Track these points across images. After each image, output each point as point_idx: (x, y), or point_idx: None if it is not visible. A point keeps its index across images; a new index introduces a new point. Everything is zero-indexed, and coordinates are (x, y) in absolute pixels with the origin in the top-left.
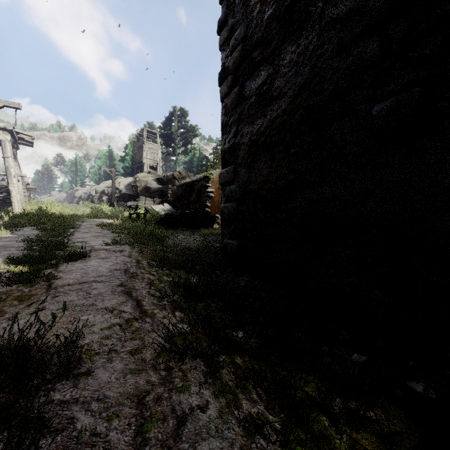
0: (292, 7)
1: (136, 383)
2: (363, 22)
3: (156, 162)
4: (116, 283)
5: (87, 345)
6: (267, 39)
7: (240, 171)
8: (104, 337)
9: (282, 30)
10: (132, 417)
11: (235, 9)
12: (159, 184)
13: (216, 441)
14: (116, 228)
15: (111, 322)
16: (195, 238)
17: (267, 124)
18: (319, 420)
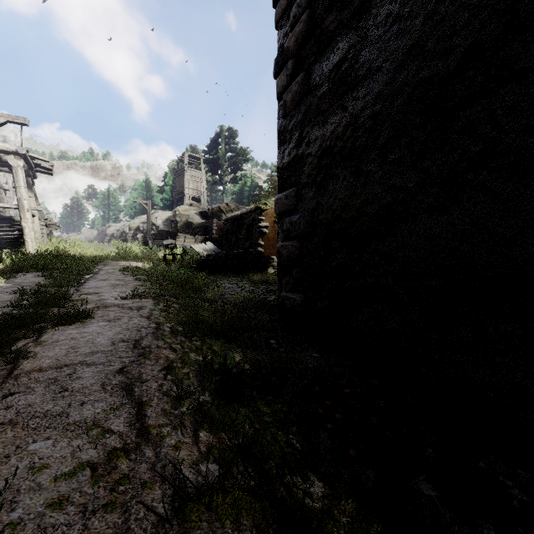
0: None
1: None
2: None
3: (200, 193)
4: (114, 366)
5: (9, 529)
6: None
7: (306, 194)
8: (51, 502)
9: None
10: None
11: None
12: (202, 219)
13: None
14: (142, 274)
15: (78, 459)
16: (243, 287)
17: (348, 121)
18: None
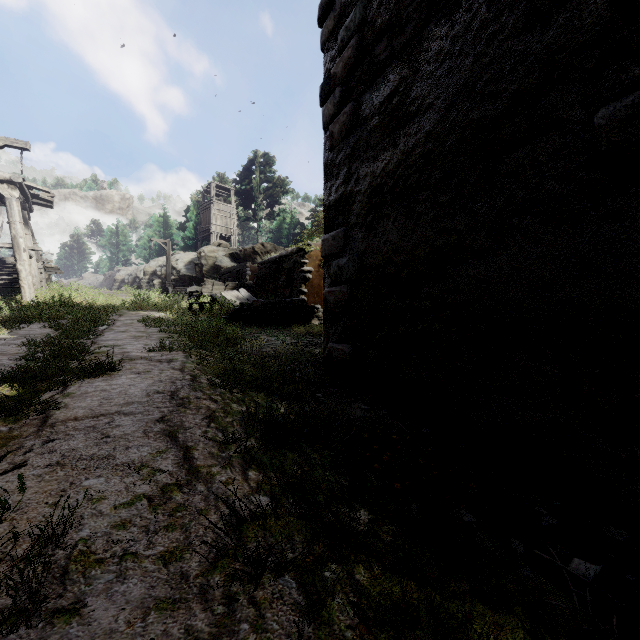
0: None
1: (163, 637)
2: None
3: (229, 231)
4: (153, 415)
5: (83, 543)
6: (399, 22)
7: (355, 235)
8: (117, 524)
9: (424, 4)
10: None
11: None
12: (233, 262)
13: None
14: (167, 325)
15: (134, 492)
16: (284, 339)
17: (399, 159)
18: None
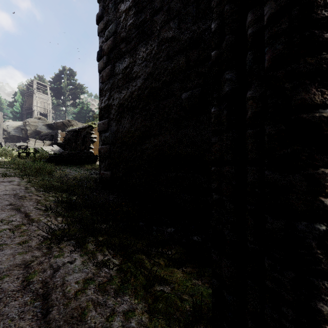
0: (143, 23)
1: (23, 258)
2: (178, 46)
3: (46, 110)
4: (5, 203)
5: None
6: (129, 39)
7: (112, 123)
8: None
9: (138, 36)
10: (20, 274)
11: (108, 10)
12: (49, 129)
13: (77, 273)
14: (4, 164)
15: (1, 228)
16: (79, 171)
17: (129, 94)
18: (140, 257)
